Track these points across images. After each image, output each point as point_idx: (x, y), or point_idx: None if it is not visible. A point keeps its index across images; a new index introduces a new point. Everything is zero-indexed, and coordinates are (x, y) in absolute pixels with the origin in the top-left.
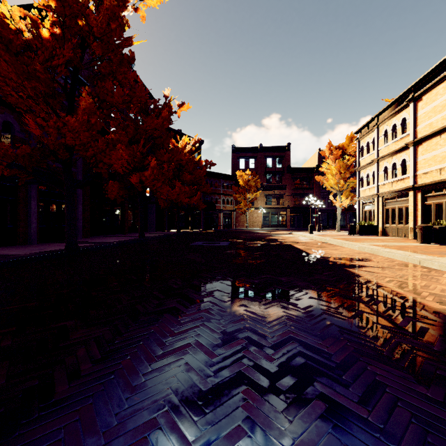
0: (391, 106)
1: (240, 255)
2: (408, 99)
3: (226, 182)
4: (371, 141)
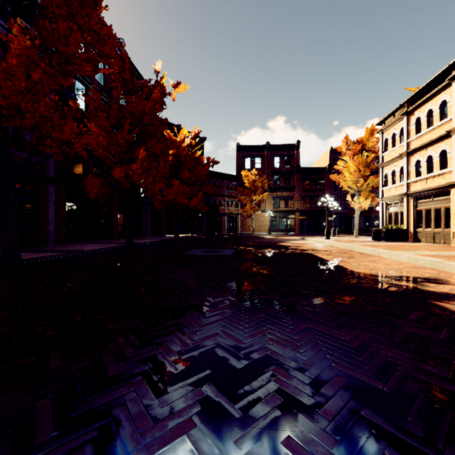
0: (426, 88)
1: (250, 271)
2: (451, 76)
3: (230, 183)
4: (398, 132)
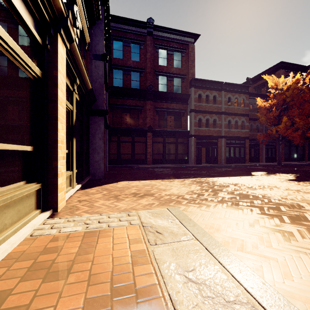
0: None
1: None
2: None
3: None
4: None
